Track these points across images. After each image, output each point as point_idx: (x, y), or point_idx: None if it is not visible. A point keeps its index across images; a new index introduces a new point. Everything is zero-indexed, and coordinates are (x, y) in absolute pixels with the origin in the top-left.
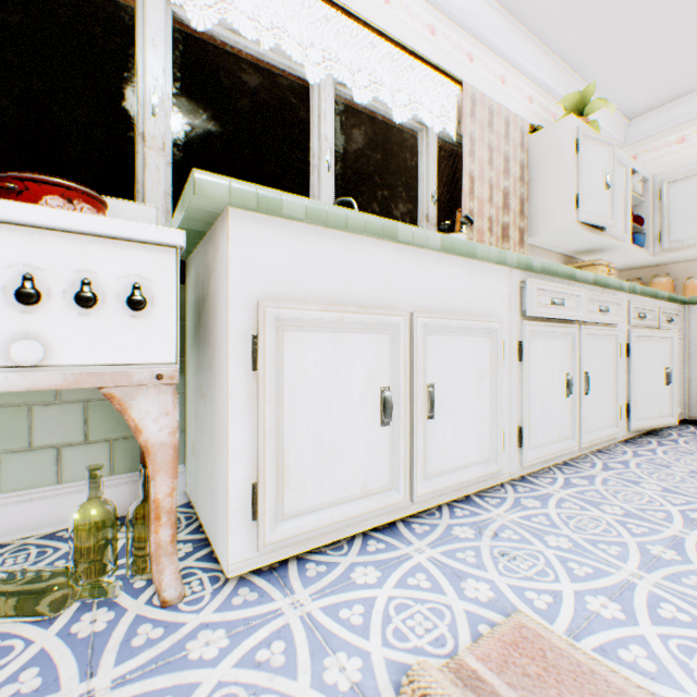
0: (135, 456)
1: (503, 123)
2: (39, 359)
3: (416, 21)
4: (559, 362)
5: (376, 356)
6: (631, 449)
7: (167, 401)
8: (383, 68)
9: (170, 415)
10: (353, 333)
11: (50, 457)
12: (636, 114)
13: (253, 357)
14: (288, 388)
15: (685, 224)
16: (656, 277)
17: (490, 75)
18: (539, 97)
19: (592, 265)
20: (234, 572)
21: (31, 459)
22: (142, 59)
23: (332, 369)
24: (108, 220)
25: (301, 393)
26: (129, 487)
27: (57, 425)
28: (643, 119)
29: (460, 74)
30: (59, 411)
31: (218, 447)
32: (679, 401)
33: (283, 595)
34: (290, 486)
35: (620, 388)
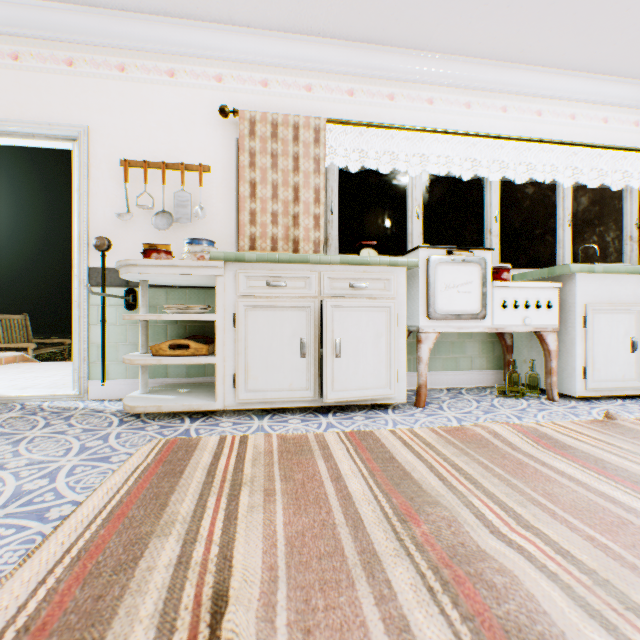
0: (493, 363)
1: None
2: (529, 323)
3: (624, 123)
4: None
5: (627, 323)
6: None
7: (554, 337)
8: (603, 161)
9: (555, 341)
10: (618, 314)
11: (469, 360)
12: None
13: (583, 323)
14: (594, 334)
15: None
16: None
17: None
18: None
19: None
20: (577, 395)
21: (465, 360)
22: (488, 199)
23: (609, 328)
24: (543, 283)
25: (598, 337)
26: (492, 375)
27: (471, 348)
28: None
29: None
30: (472, 343)
31: (563, 355)
32: None
33: (598, 404)
34: (594, 370)
35: None
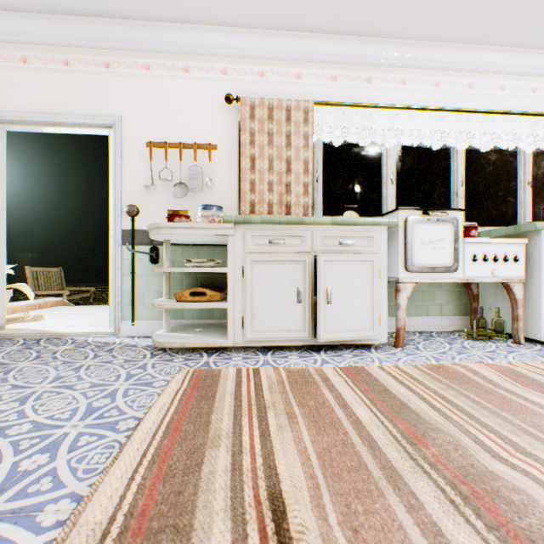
0: (460, 310)
1: None
2: (497, 275)
3: None
4: None
5: None
6: None
7: (520, 287)
8: None
9: (521, 291)
10: None
11: (438, 307)
12: None
13: None
14: None
15: None
16: None
17: None
18: None
19: None
20: (542, 339)
21: (434, 307)
22: (454, 166)
23: None
24: (510, 239)
25: None
26: (459, 320)
27: (440, 297)
28: None
29: None
30: (440, 292)
31: (528, 303)
32: None
33: None
34: None
35: None
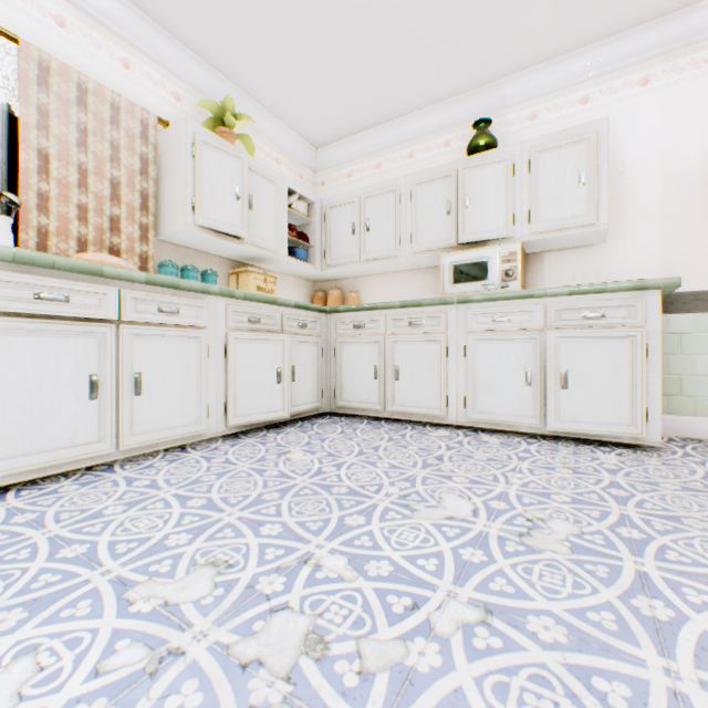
0: None
1: (111, 107)
2: None
3: None
4: (75, 362)
5: None
6: (221, 444)
7: None
8: None
9: None
10: None
11: None
12: (320, 145)
13: None
14: None
15: (339, 246)
16: (331, 289)
17: (103, 52)
18: (194, 98)
19: (246, 271)
20: None
21: None
22: None
23: None
24: None
25: None
26: None
27: None
28: (326, 150)
29: (39, 35)
30: None
31: None
32: (319, 396)
33: None
34: None
35: (214, 387)
